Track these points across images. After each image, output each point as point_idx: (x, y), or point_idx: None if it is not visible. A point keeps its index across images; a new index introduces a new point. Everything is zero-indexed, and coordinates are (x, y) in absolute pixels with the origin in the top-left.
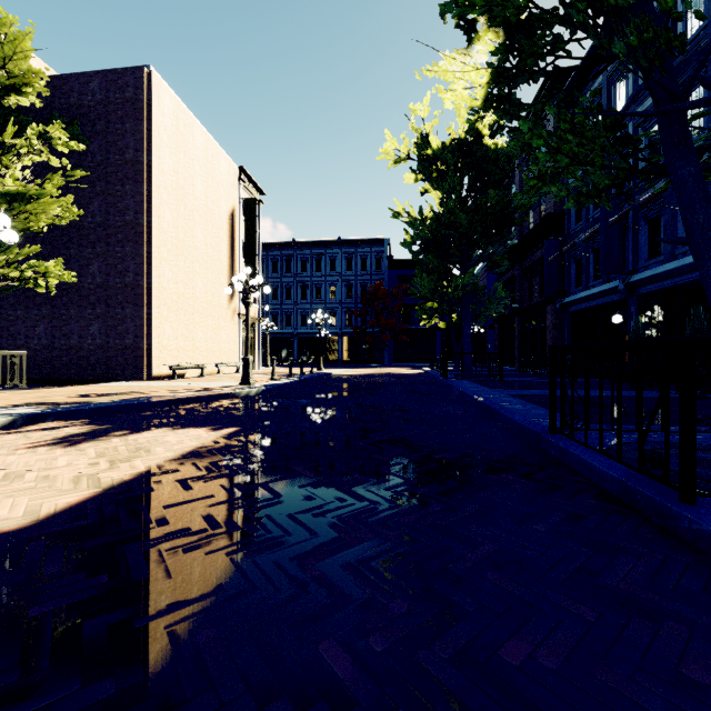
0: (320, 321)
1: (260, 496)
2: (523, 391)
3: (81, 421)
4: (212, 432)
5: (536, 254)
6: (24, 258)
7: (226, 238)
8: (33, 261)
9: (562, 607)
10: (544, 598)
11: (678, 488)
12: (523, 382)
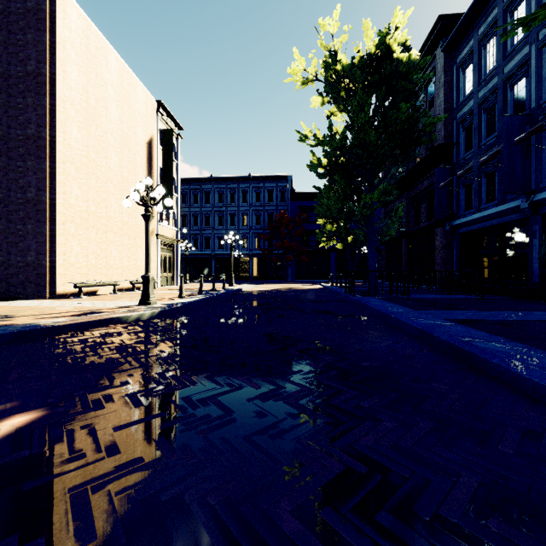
0: (232, 242)
1: None
2: (455, 313)
3: None
4: None
5: (423, 184)
6: None
7: (143, 163)
8: None
9: None
10: None
11: None
12: (432, 300)
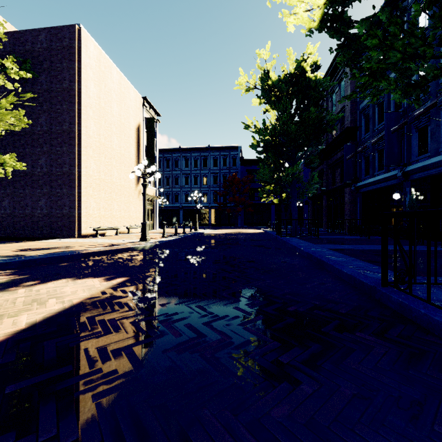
0: (196, 198)
1: (120, 366)
2: (337, 246)
3: (8, 271)
4: (105, 282)
5: (337, 155)
6: None
7: (134, 143)
8: None
9: None
10: None
11: None
12: (333, 239)
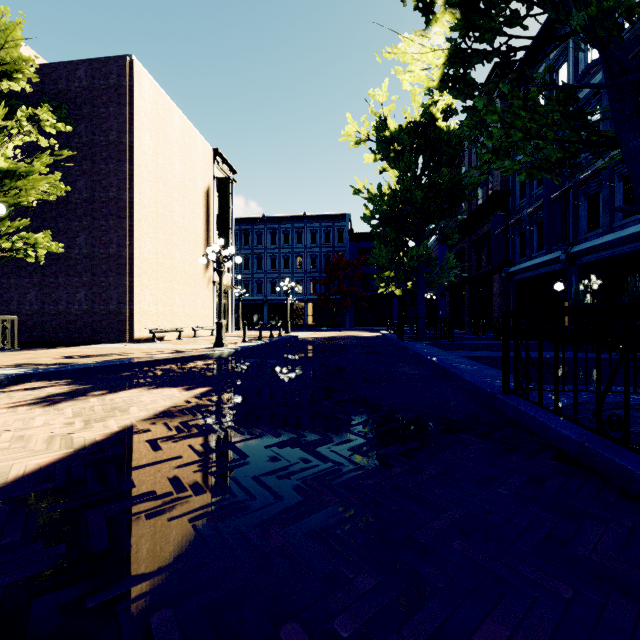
0: (287, 289)
1: (227, 456)
2: (474, 353)
3: (63, 381)
4: (185, 392)
5: (483, 228)
6: (17, 231)
7: (201, 213)
8: (23, 233)
9: (535, 581)
10: (516, 571)
11: (638, 451)
12: (473, 344)
